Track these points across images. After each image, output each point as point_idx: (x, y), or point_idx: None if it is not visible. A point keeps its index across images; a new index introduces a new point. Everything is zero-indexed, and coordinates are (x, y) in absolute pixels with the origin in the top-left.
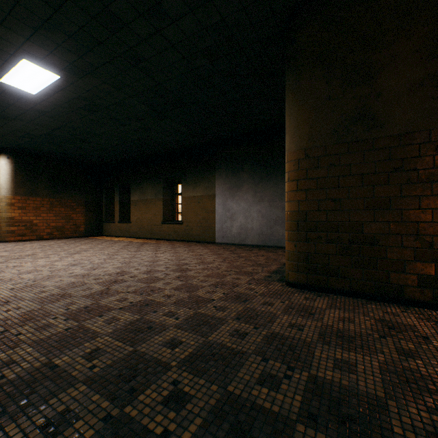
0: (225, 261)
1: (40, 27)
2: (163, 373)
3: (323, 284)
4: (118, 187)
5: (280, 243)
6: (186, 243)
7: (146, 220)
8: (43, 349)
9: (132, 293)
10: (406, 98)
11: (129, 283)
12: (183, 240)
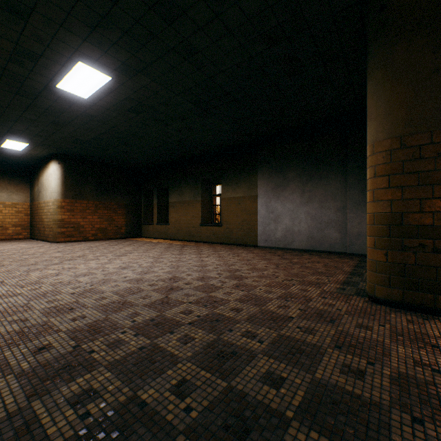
0: (279, 267)
1: (97, 24)
2: (283, 429)
3: (427, 303)
4: (156, 189)
5: (333, 248)
6: (226, 246)
7: (184, 221)
8: (122, 375)
9: (195, 304)
10: None
11: (187, 291)
12: (223, 243)
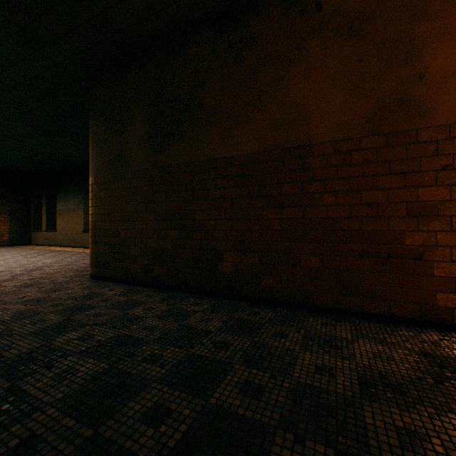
0: None
1: None
2: None
3: (104, 274)
4: (45, 196)
5: None
6: None
7: (70, 228)
8: None
9: None
10: (138, 146)
11: None
12: None
